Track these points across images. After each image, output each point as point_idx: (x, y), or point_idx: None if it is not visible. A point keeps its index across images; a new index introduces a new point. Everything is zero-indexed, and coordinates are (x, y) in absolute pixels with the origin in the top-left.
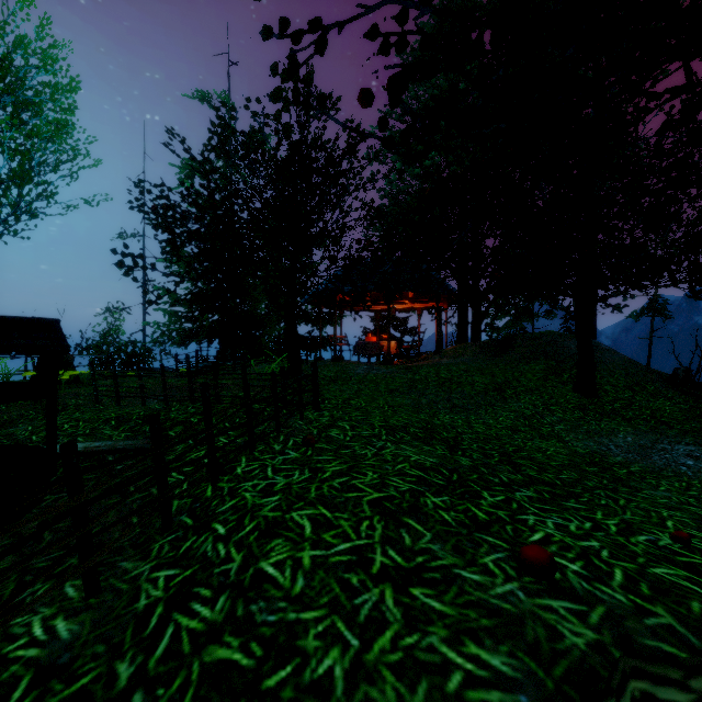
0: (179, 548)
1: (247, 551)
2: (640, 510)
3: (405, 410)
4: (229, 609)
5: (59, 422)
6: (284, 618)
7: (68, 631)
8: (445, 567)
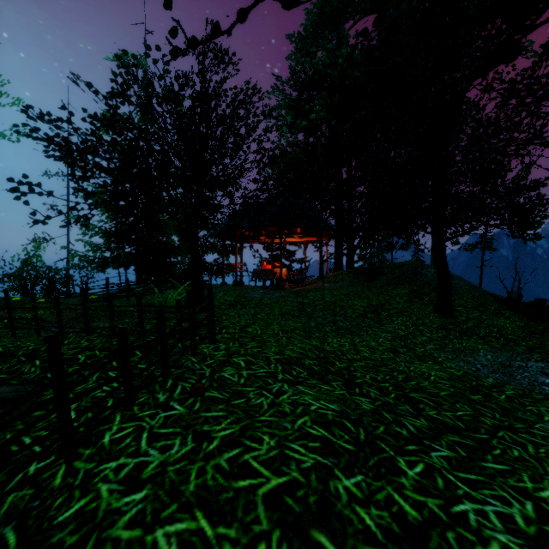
0: None
1: None
2: None
3: (297, 336)
4: None
5: None
6: None
7: None
8: None
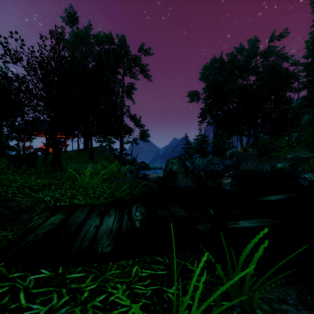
0: None
1: None
2: None
3: None
4: None
5: None
6: None
7: None
8: None
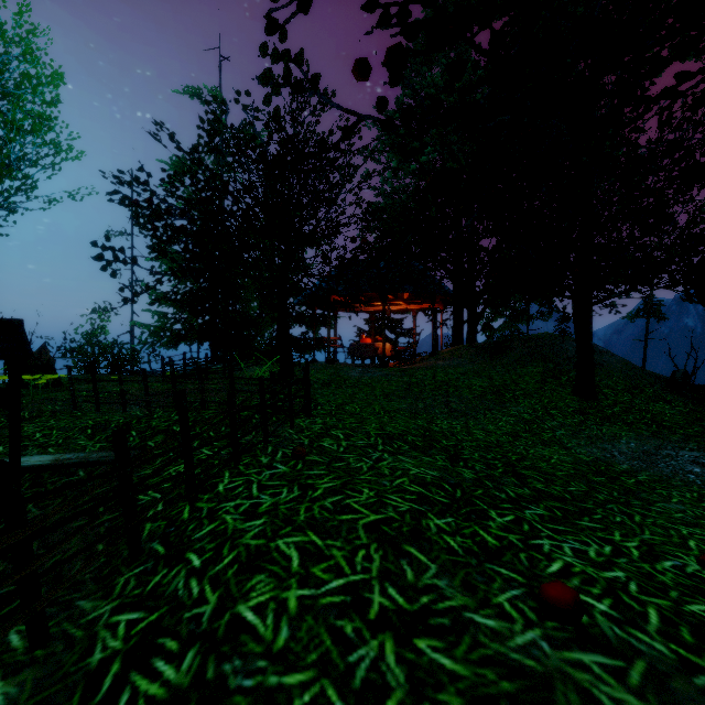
0: (146, 584)
1: (223, 589)
2: (658, 528)
3: (401, 416)
4: (198, 669)
5: (31, 431)
6: (263, 682)
7: (3, 695)
8: (455, 610)
